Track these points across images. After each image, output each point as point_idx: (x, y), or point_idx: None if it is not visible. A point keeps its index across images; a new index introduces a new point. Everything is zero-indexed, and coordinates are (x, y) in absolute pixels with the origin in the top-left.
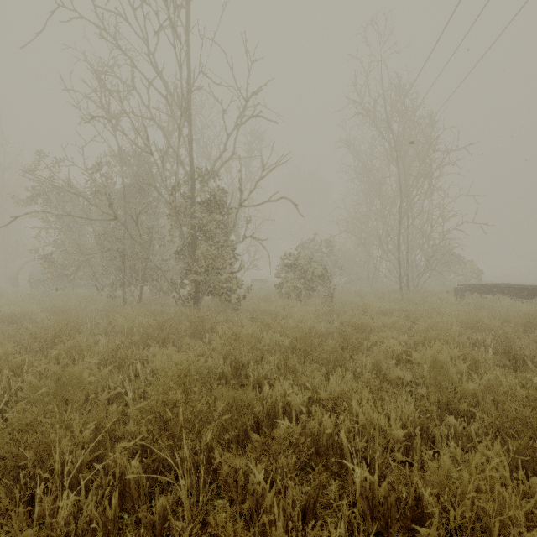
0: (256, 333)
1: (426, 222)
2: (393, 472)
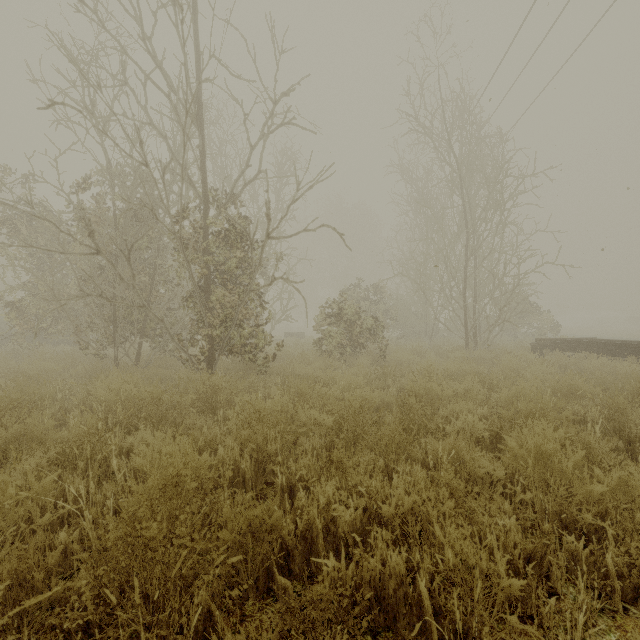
0: (288, 407)
1: (497, 264)
2: (498, 638)
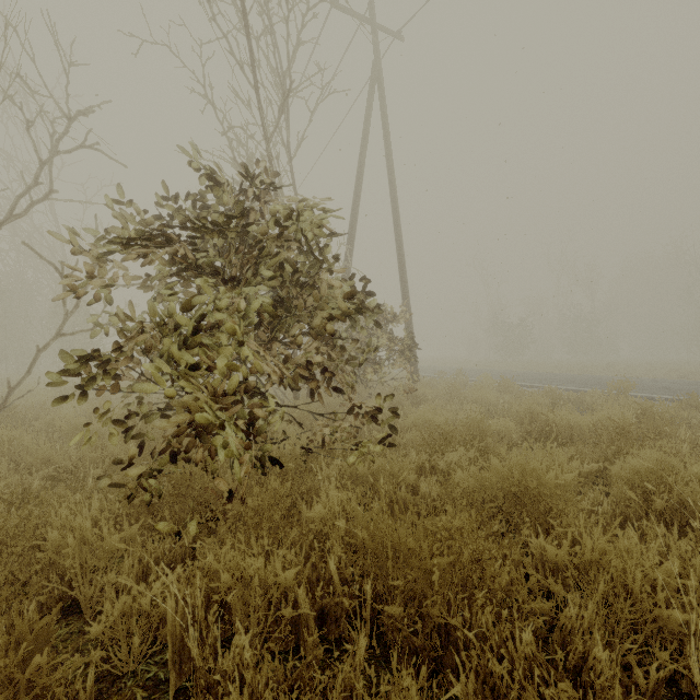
0: None
1: None
2: None
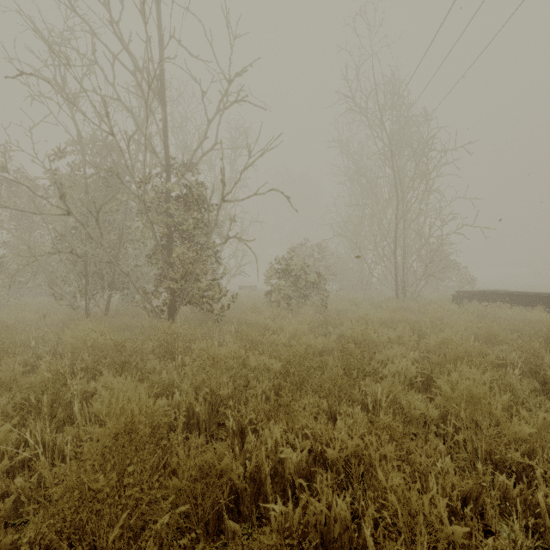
0: (240, 353)
1: (423, 226)
2: None
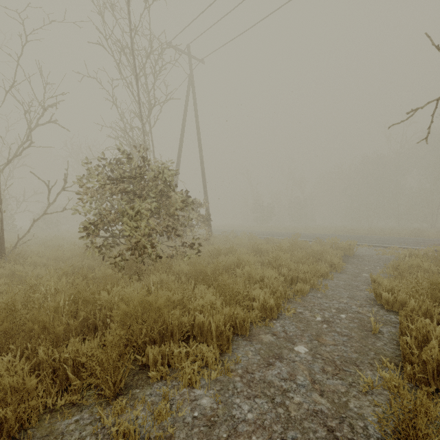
0: None
1: None
2: None
